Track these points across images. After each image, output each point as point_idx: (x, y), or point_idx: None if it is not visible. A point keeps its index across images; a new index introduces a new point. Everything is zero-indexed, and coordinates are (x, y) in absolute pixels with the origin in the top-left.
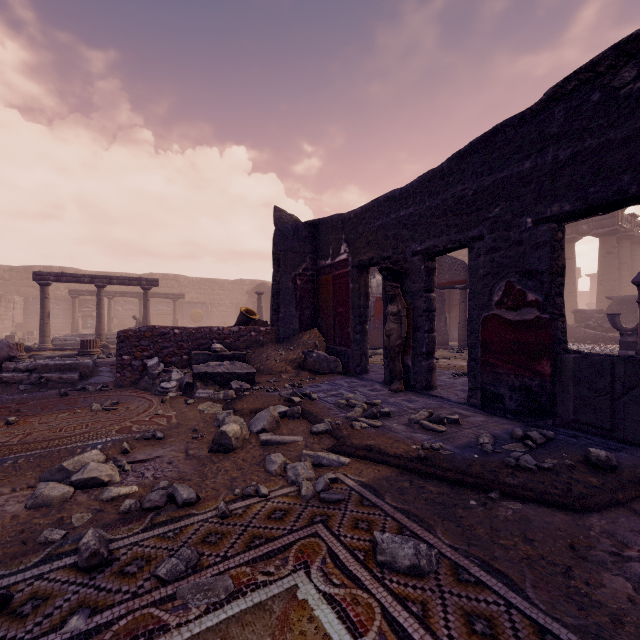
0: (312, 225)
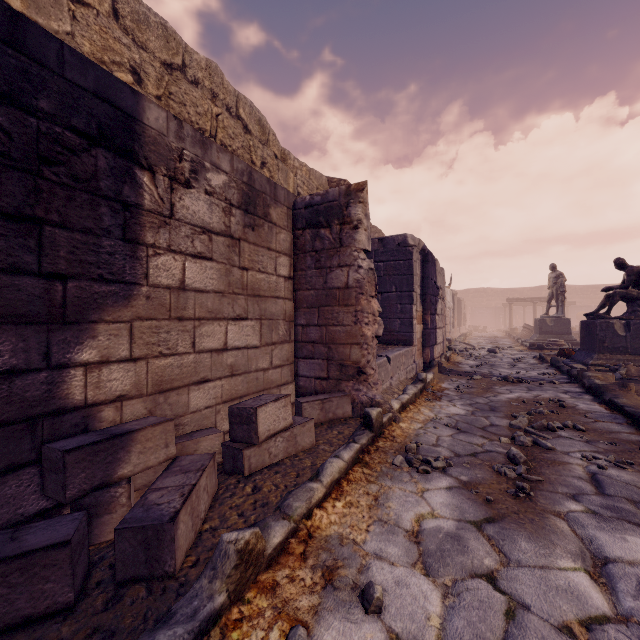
0: None
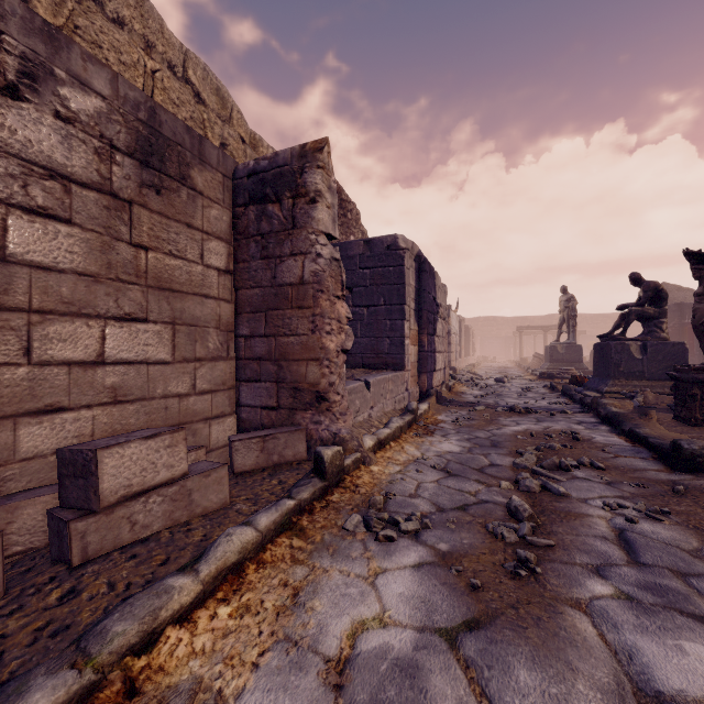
0: (678, 304)
